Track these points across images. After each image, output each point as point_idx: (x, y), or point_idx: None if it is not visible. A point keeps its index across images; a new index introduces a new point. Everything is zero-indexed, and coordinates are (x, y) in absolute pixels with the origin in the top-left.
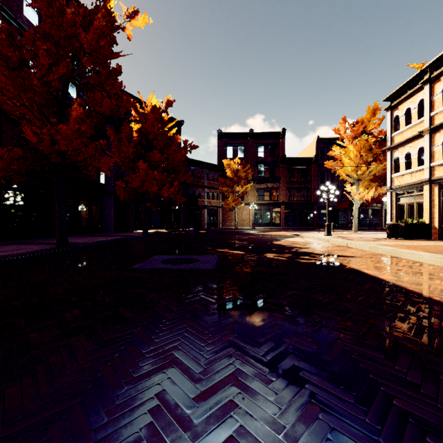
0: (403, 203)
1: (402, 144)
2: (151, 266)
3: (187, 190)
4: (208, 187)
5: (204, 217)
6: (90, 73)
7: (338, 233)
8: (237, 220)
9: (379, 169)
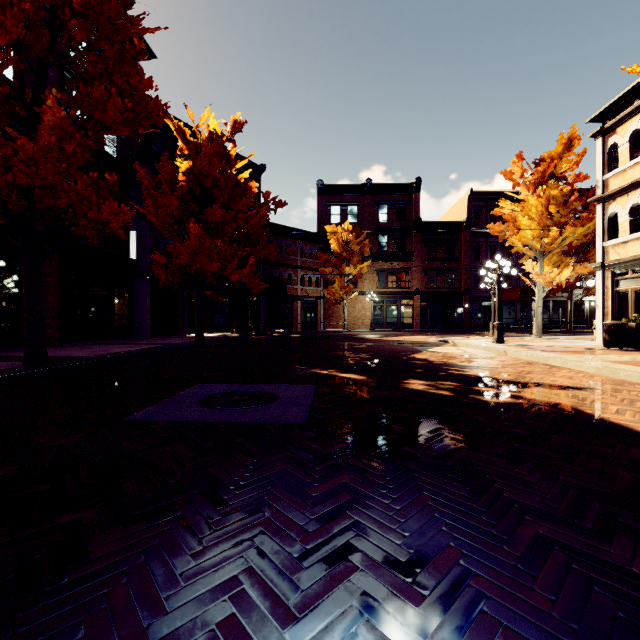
0: (626, 289)
1: (624, 190)
2: (171, 413)
3: (271, 272)
4: (302, 268)
5: (297, 314)
6: None
7: (512, 339)
8: (347, 318)
9: (578, 236)
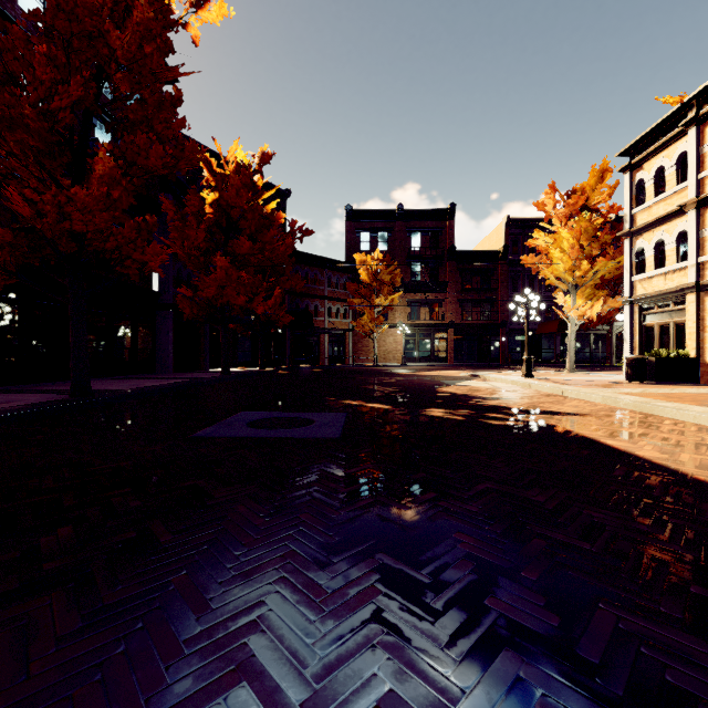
0: (652, 323)
1: (650, 226)
2: (227, 432)
3: (297, 303)
4: (329, 299)
5: (324, 347)
6: None
7: (544, 373)
8: (378, 352)
9: (610, 269)
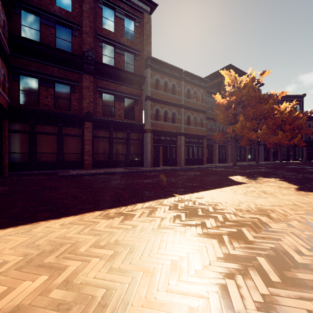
0: None
1: None
2: (290, 167)
3: (309, 136)
4: None
5: None
6: None
7: None
8: None
9: None
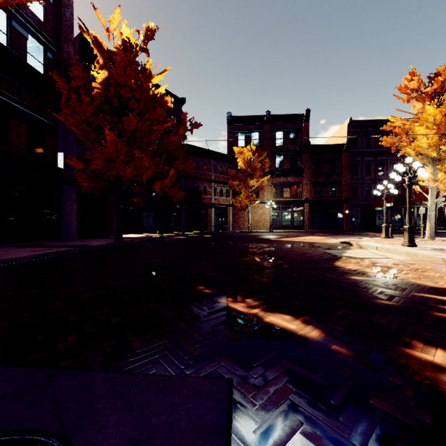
0: None
1: None
2: None
3: (190, 185)
4: (215, 182)
5: (211, 218)
6: (37, 2)
7: None
8: (251, 221)
9: None
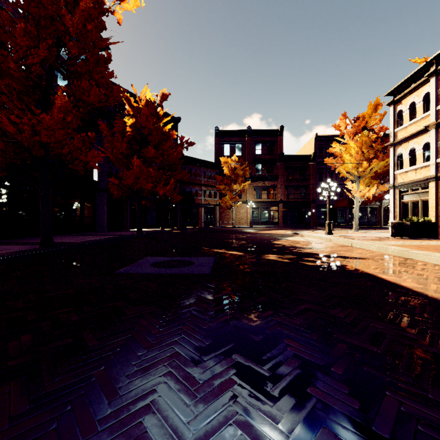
0: (407, 200)
1: (406, 139)
2: (138, 270)
3: (184, 188)
4: (205, 185)
5: (201, 216)
6: None
7: (339, 232)
8: (235, 218)
9: (381, 166)
